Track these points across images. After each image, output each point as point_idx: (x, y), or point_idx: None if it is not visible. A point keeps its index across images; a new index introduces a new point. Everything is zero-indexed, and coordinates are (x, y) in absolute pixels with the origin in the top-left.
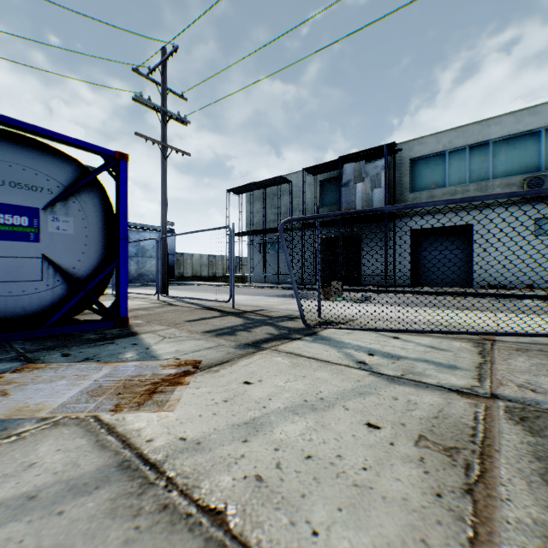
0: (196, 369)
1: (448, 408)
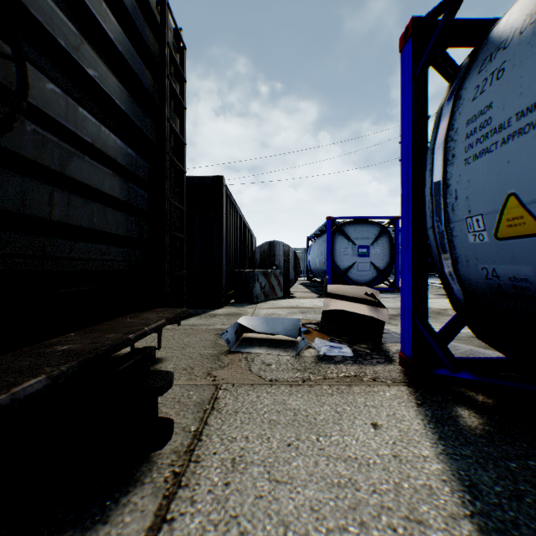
0: None
1: None
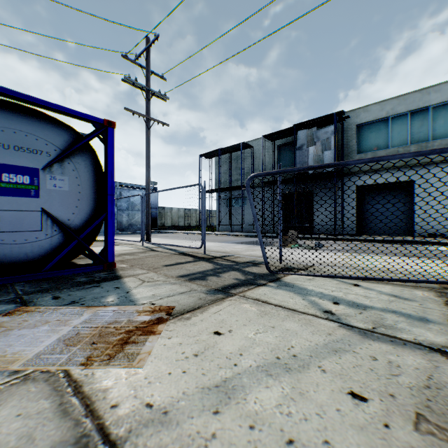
0: (169, 316)
1: (437, 373)
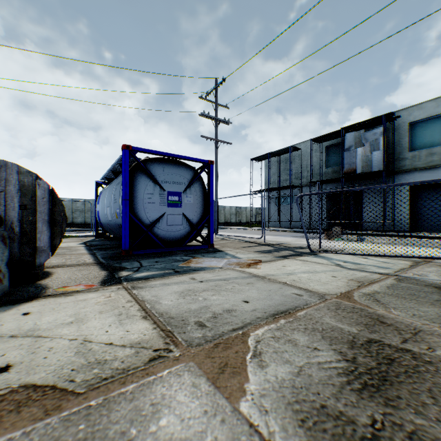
0: (260, 262)
1: (369, 276)
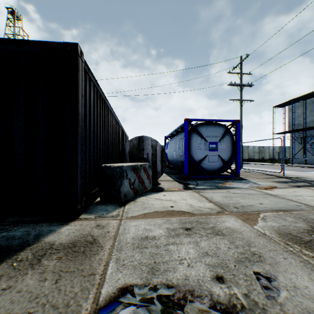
0: (275, 188)
1: None
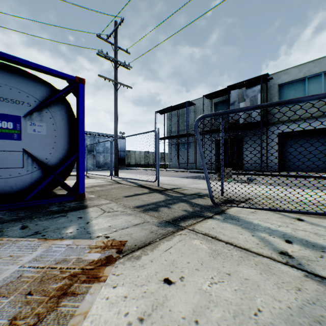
0: (119, 253)
1: None
